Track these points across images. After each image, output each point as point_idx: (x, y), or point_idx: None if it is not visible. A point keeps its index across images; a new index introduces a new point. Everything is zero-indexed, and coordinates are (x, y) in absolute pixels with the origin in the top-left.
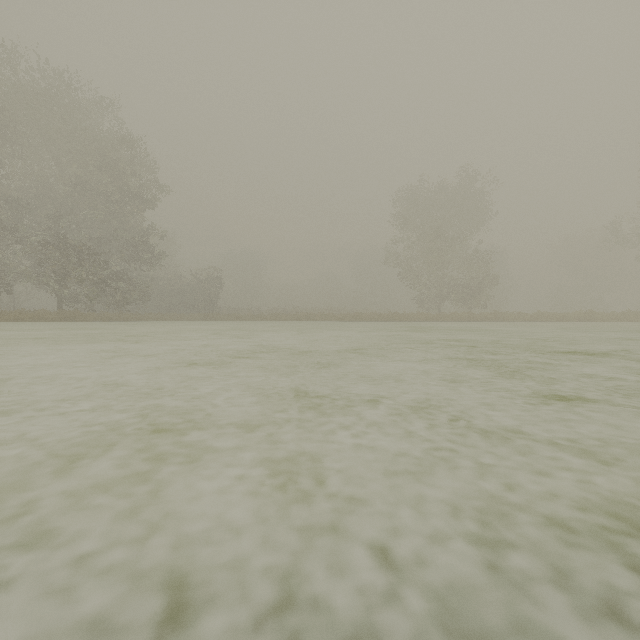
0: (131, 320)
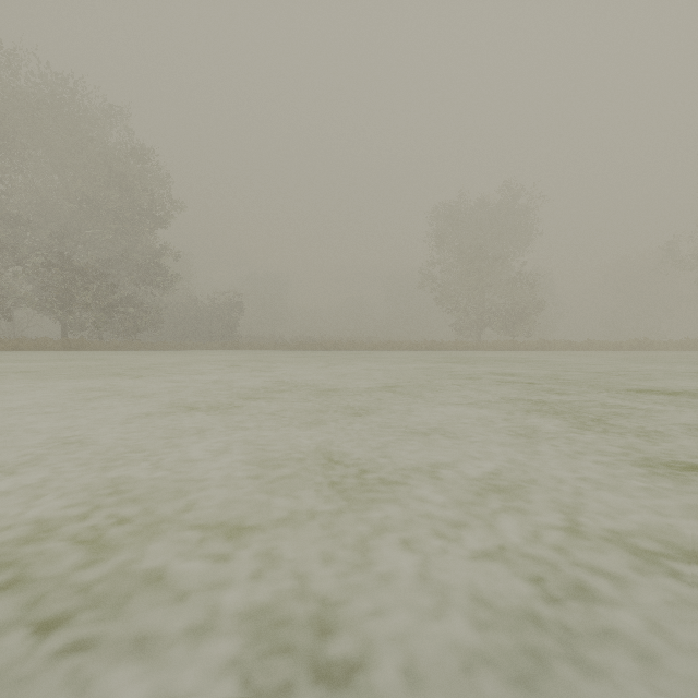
0: (142, 349)
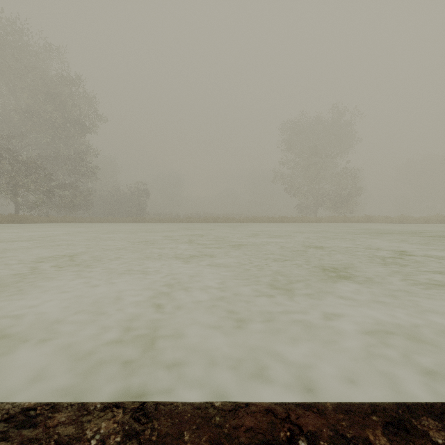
0: (73, 222)
